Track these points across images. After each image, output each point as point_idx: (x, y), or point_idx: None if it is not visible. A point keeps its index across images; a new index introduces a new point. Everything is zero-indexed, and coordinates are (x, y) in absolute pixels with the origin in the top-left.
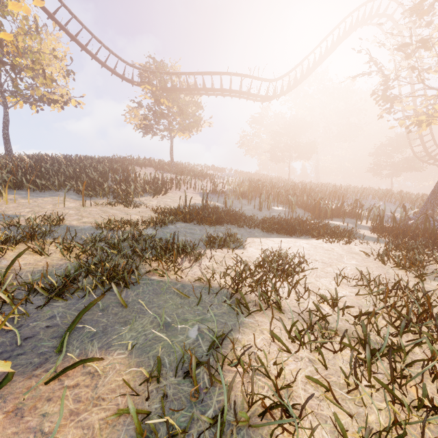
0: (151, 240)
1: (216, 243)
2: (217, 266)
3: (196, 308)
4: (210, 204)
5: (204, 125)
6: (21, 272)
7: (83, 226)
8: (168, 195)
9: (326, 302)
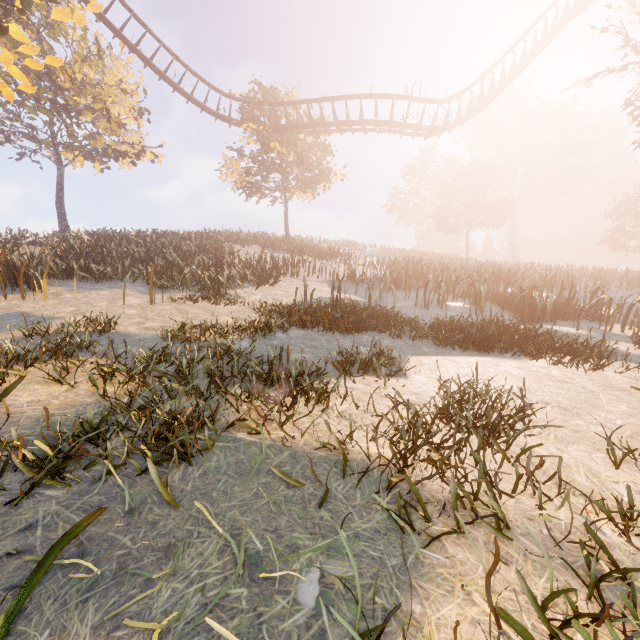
0: (246, 359)
1: (355, 366)
2: (359, 412)
3: (316, 514)
4: (344, 299)
5: (334, 179)
6: (17, 419)
7: (143, 334)
8: (279, 285)
9: (598, 510)
